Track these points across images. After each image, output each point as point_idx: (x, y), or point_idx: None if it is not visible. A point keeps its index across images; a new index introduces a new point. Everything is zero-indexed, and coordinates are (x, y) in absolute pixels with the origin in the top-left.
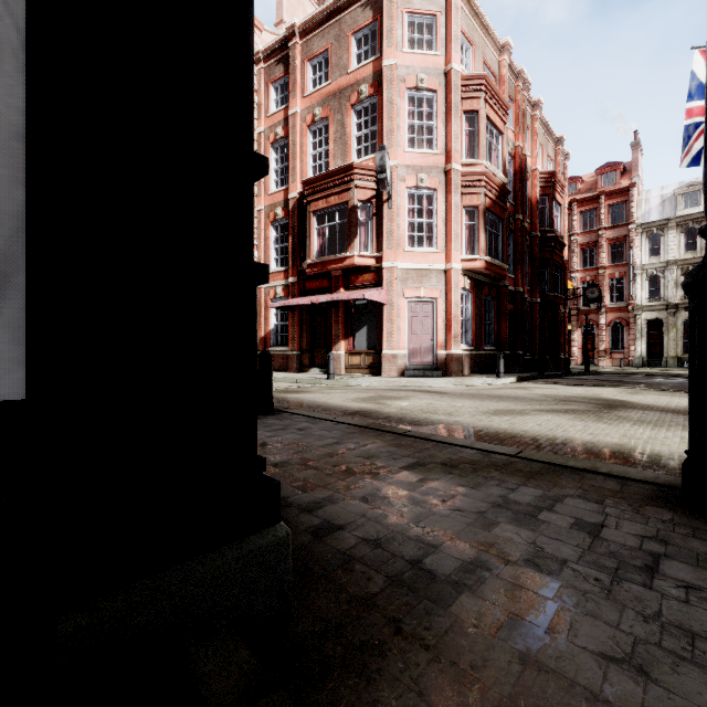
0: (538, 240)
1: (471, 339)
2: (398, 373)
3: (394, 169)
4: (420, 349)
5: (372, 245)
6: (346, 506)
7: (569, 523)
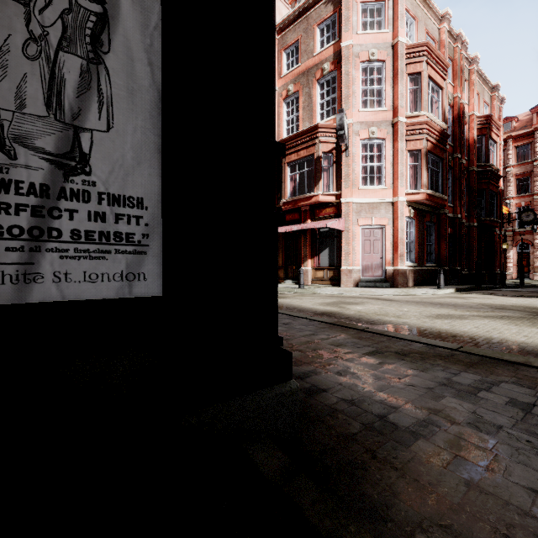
0: (475, 173)
1: (414, 257)
2: (353, 285)
3: (350, 126)
4: (371, 266)
5: (333, 186)
6: (326, 377)
7: (504, 401)
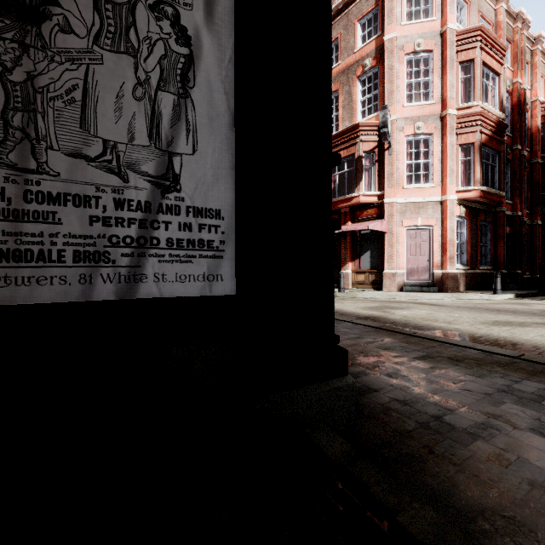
0: (539, 166)
1: (466, 260)
2: (397, 289)
3: (394, 122)
4: (417, 269)
5: (375, 186)
6: (376, 378)
7: None
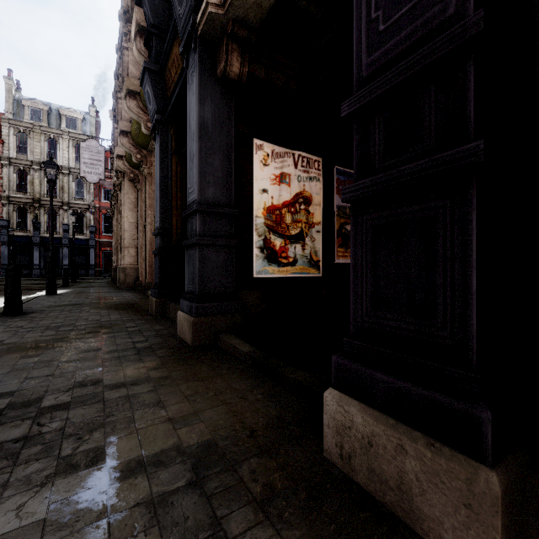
0: None
1: None
2: None
3: None
4: None
5: None
6: None
7: None
